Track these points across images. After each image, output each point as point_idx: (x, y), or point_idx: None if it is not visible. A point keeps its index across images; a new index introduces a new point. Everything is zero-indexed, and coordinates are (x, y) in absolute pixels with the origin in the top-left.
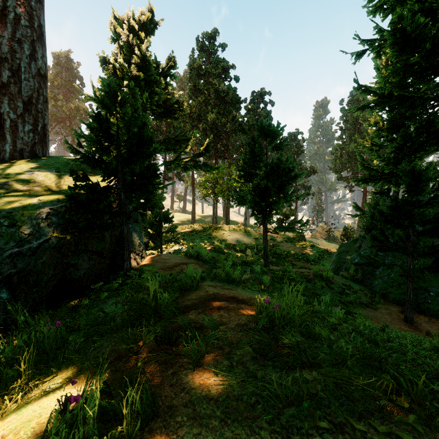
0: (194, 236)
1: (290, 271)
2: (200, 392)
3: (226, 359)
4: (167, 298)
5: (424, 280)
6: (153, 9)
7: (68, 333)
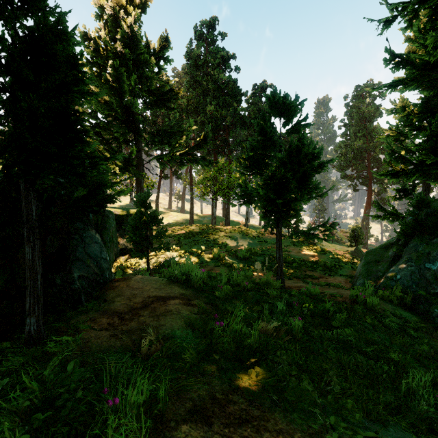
0: (191, 239)
1: (316, 294)
2: None
3: None
4: None
5: None
6: None
7: None
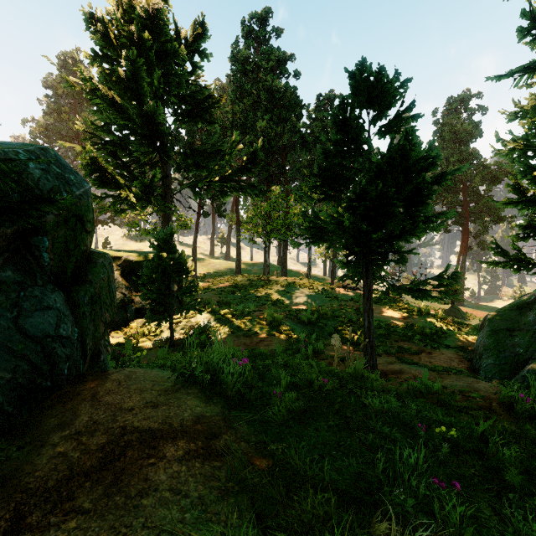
0: (235, 294)
1: (438, 392)
2: None
3: None
4: None
5: None
6: None
7: None
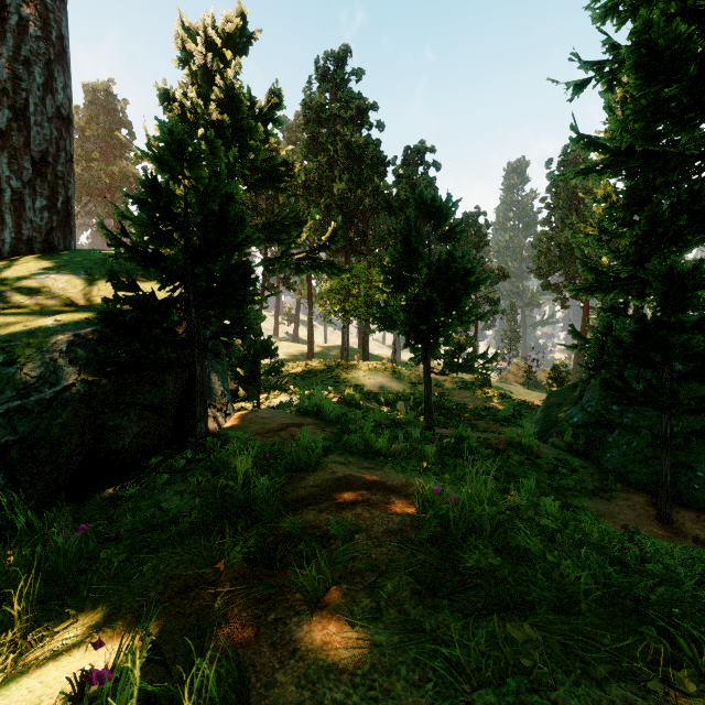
0: (312, 379)
1: (468, 436)
2: (324, 657)
3: (367, 596)
4: (266, 486)
5: (689, 452)
6: (245, 12)
7: (100, 545)
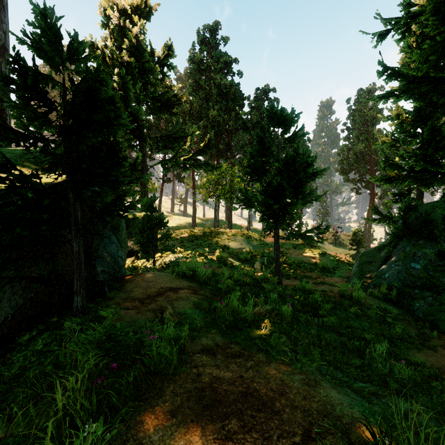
0: (194, 242)
1: (310, 290)
2: None
3: None
4: None
5: None
6: None
7: None
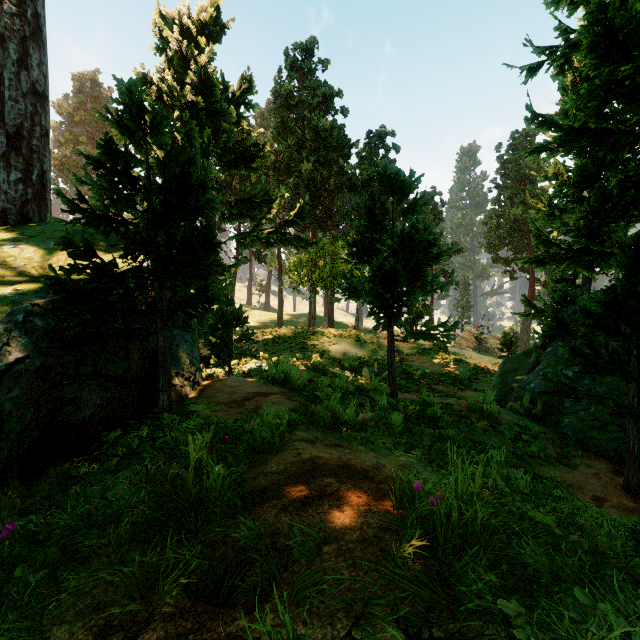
0: (281, 345)
1: (431, 402)
2: None
3: None
4: (221, 478)
5: None
6: (219, 3)
7: (29, 546)
